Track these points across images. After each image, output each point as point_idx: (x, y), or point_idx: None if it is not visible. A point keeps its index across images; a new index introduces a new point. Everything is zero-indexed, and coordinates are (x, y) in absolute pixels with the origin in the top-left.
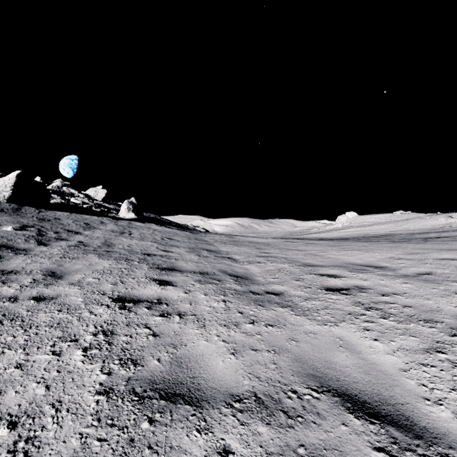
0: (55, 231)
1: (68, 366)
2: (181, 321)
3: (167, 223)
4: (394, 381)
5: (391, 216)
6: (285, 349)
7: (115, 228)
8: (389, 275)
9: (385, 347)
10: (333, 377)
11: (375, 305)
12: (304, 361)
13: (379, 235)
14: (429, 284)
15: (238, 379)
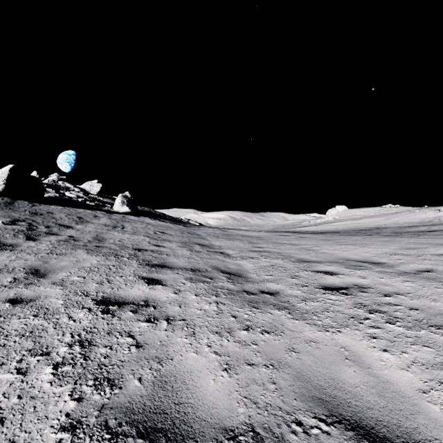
0: (46, 225)
1: (33, 389)
2: (168, 328)
3: (161, 216)
4: (414, 406)
5: (380, 210)
6: (284, 363)
7: (108, 222)
8: (388, 273)
9: (397, 360)
10: (343, 401)
11: (378, 307)
12: (307, 379)
13: (369, 229)
14: (432, 283)
15: (232, 406)
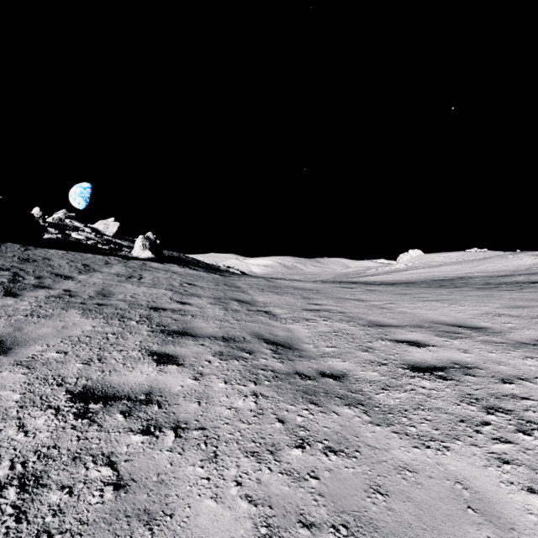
0: (37, 276)
1: None
2: (175, 445)
3: (193, 263)
4: None
5: (464, 255)
6: (366, 521)
7: (122, 270)
8: (498, 343)
9: None
10: None
11: (498, 401)
12: None
13: (452, 279)
14: None
15: None
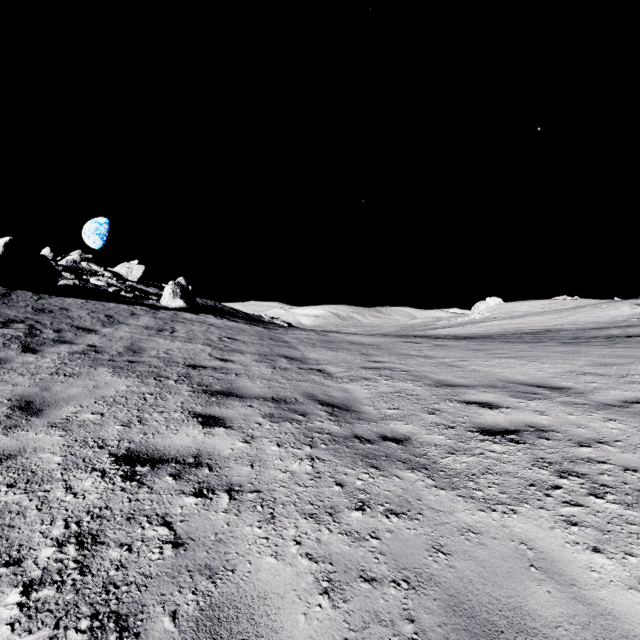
0: (56, 329)
1: None
2: (230, 507)
3: (231, 313)
4: None
5: (551, 304)
6: (427, 576)
7: (151, 322)
8: (579, 405)
9: (619, 569)
10: None
11: (572, 465)
12: (470, 611)
13: (536, 332)
14: None
15: None
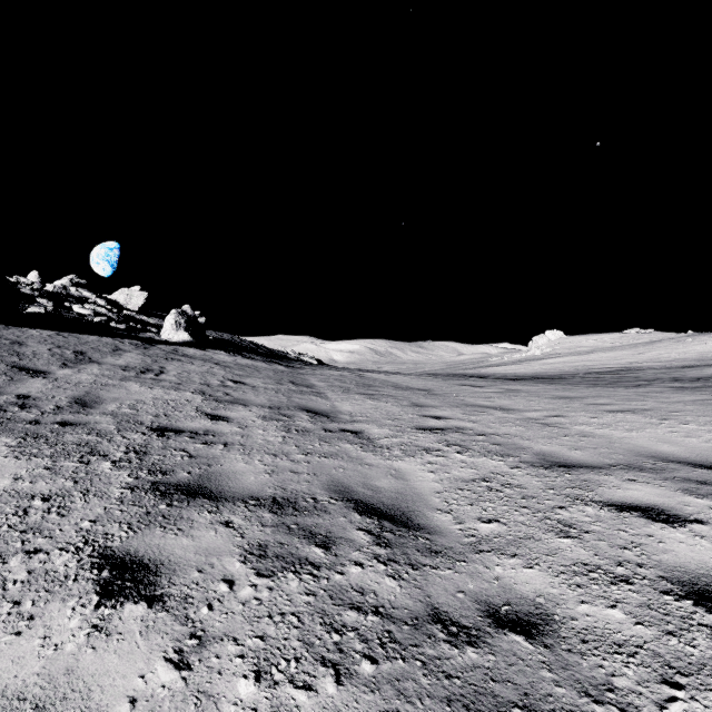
0: None
1: None
2: None
3: (250, 348)
4: None
5: (622, 337)
6: None
7: (136, 360)
8: None
9: None
10: None
11: None
12: None
13: (613, 371)
14: None
15: None
